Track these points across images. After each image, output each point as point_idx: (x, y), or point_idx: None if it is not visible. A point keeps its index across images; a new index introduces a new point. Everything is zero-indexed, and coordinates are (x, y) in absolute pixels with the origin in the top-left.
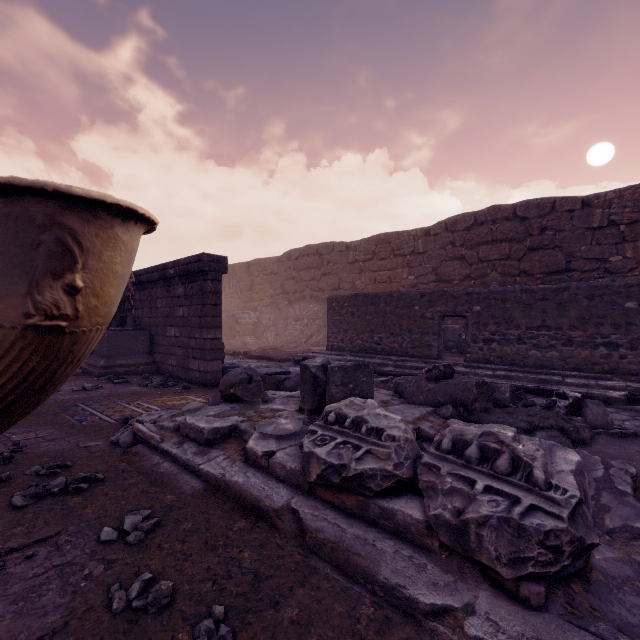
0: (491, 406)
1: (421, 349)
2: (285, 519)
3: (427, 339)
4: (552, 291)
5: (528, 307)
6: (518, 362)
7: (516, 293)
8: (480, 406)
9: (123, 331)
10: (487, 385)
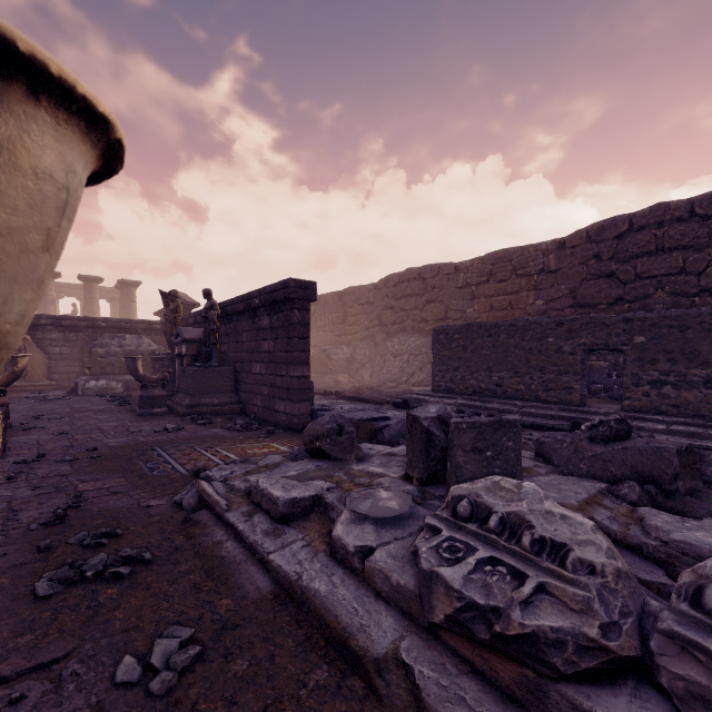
0: (700, 485)
1: (557, 393)
2: (391, 680)
3: (565, 380)
4: None
5: None
6: (706, 414)
7: (703, 318)
8: (684, 486)
9: (208, 367)
10: (693, 453)
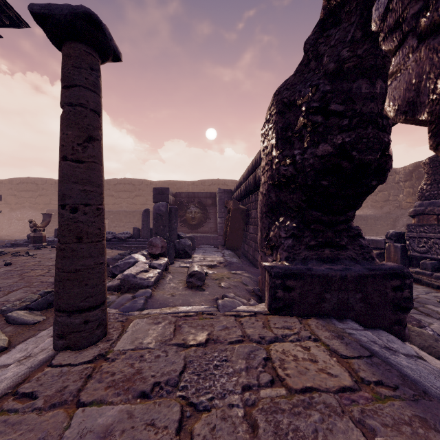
0: None
1: None
2: None
3: None
4: (132, 212)
5: (126, 216)
6: None
7: (123, 212)
8: None
9: None
10: None
